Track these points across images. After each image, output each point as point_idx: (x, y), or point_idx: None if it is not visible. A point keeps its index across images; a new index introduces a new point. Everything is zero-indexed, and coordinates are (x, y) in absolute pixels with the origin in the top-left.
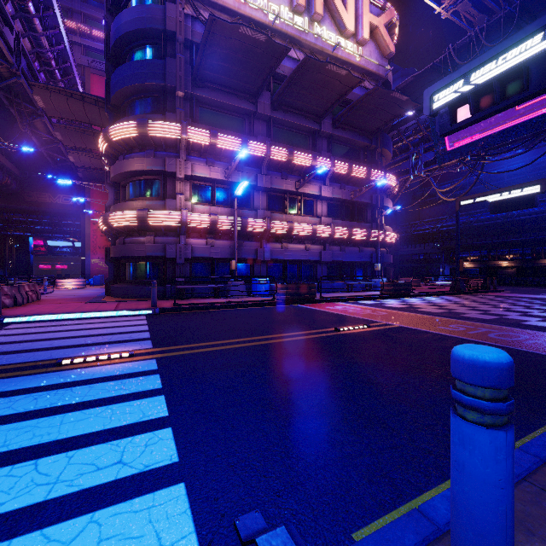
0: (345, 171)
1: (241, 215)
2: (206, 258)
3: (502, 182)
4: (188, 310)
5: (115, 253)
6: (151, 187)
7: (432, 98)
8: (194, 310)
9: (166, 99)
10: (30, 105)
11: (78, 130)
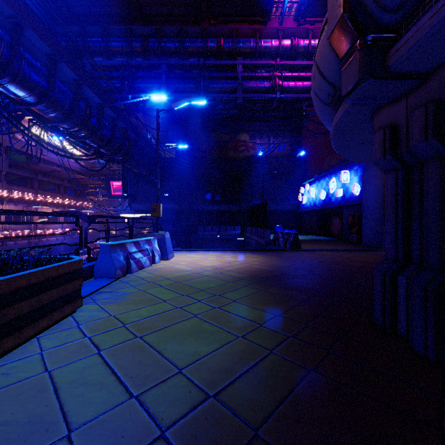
0: (74, 204)
1: (29, 228)
2: None
3: None
4: None
5: None
6: None
7: (120, 214)
8: None
9: None
10: None
11: None
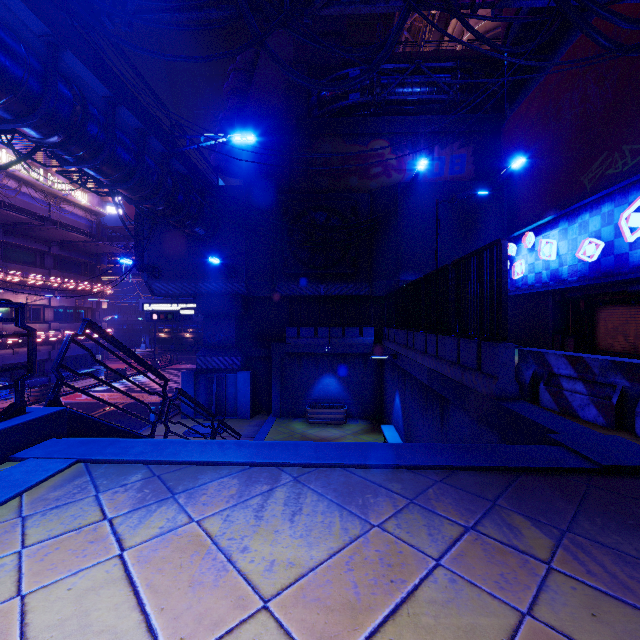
0: (73, 287)
1: None
2: None
3: None
4: None
5: None
6: None
7: (143, 304)
8: None
9: None
10: None
11: None
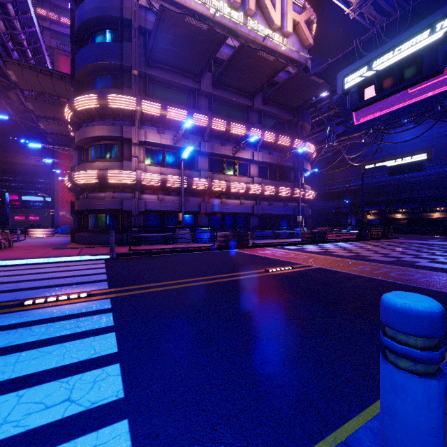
0: (273, 140)
1: (187, 175)
2: (158, 210)
3: (397, 151)
4: (142, 254)
5: (79, 207)
6: (110, 150)
7: (344, 80)
8: (146, 254)
9: (123, 76)
10: (4, 79)
11: (47, 101)
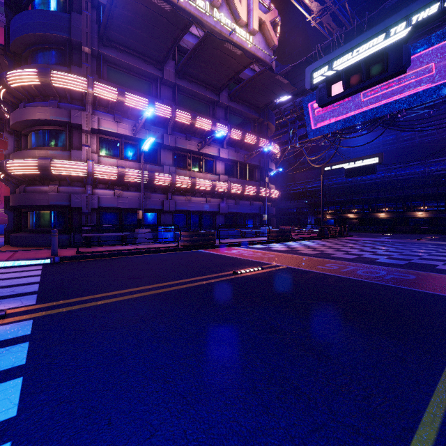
0: (240, 138)
1: (148, 169)
2: (114, 207)
3: (350, 156)
4: (92, 257)
5: (14, 202)
6: (55, 137)
7: (312, 75)
8: (98, 257)
9: (72, 53)
10: None
11: None
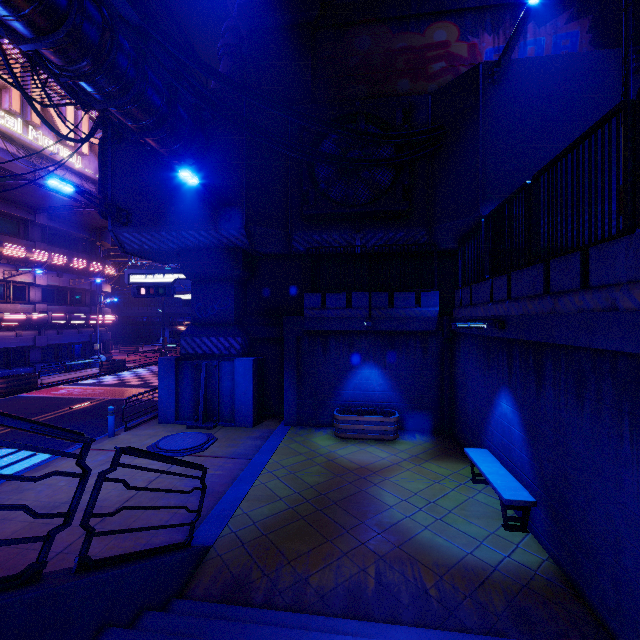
0: (64, 263)
1: None
2: None
3: None
4: None
5: None
6: None
7: (129, 276)
8: None
9: None
10: None
11: None
